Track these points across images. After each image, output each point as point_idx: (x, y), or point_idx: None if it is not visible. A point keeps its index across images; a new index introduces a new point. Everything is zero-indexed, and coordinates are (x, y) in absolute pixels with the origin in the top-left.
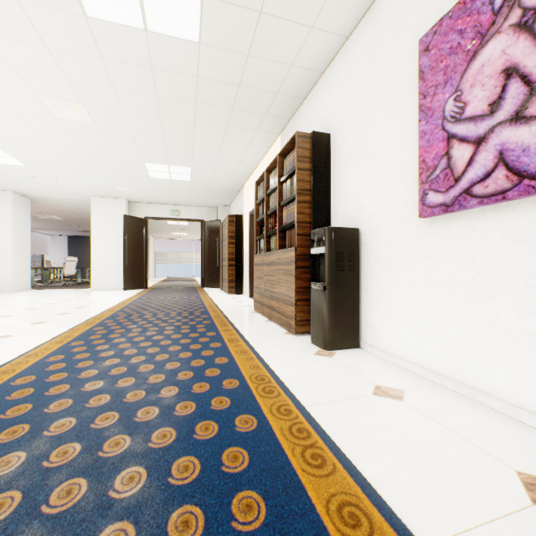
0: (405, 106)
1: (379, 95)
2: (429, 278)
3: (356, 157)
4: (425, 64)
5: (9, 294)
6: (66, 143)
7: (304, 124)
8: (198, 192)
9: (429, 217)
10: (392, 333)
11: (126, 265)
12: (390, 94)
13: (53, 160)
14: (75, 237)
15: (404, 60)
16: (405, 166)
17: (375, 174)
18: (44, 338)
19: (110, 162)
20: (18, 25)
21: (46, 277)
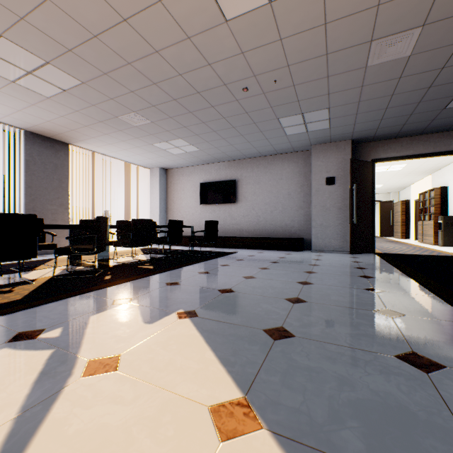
0: None
1: None
2: None
3: None
4: None
5: None
6: None
7: (440, 177)
8: (381, 189)
9: None
10: None
11: None
12: None
13: None
14: None
15: None
16: None
17: None
18: None
19: None
20: None
21: None
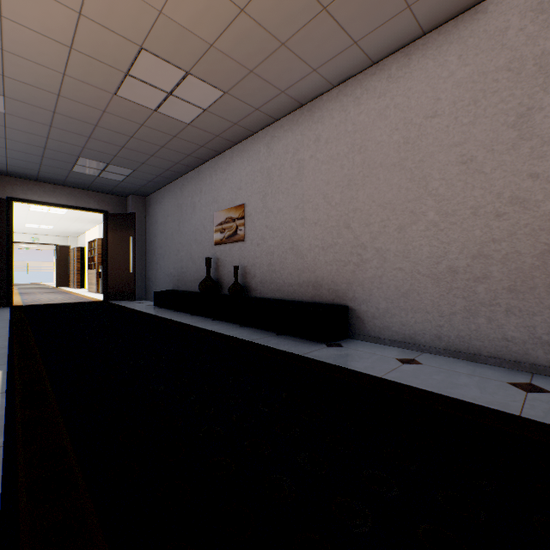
0: None
1: None
2: None
3: None
4: None
5: None
6: None
7: None
8: (55, 231)
9: None
10: None
11: None
12: None
13: None
14: None
15: None
16: None
17: None
18: None
19: None
20: None
21: None
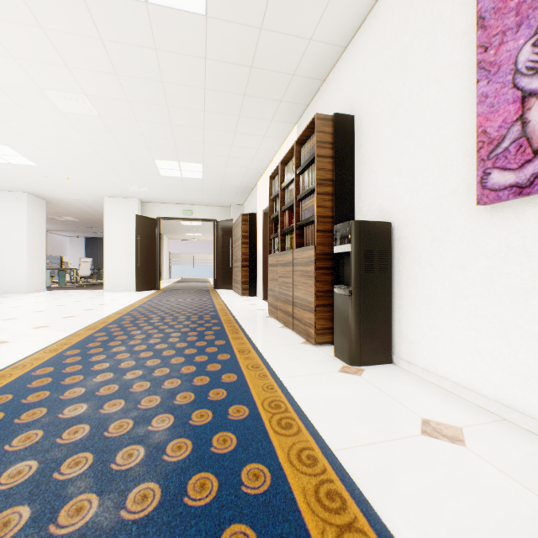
0: (455, 68)
1: (418, 61)
2: (490, 282)
3: (387, 138)
4: (487, 6)
5: (23, 295)
6: (74, 140)
7: (323, 109)
8: (210, 190)
9: (490, 204)
10: (436, 349)
11: (139, 266)
12: (433, 56)
13: (62, 158)
14: (92, 238)
15: (454, 11)
16: (455, 142)
17: (413, 156)
18: (40, 345)
19: (119, 160)
20: (10, 3)
21: (62, 278)
